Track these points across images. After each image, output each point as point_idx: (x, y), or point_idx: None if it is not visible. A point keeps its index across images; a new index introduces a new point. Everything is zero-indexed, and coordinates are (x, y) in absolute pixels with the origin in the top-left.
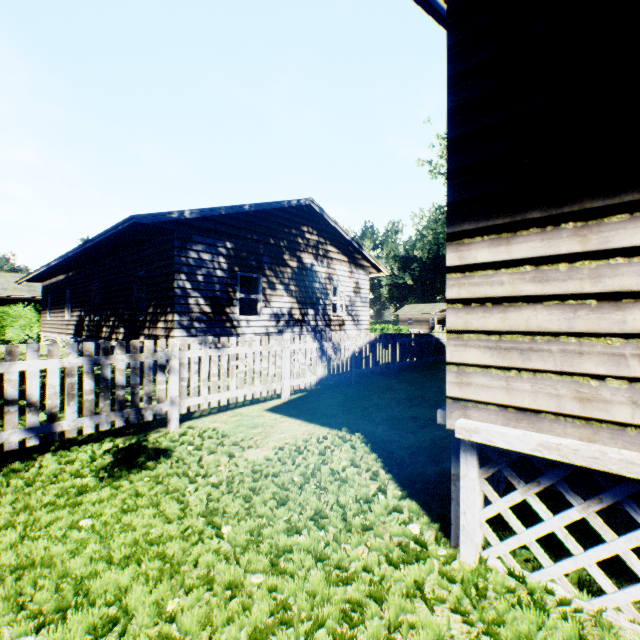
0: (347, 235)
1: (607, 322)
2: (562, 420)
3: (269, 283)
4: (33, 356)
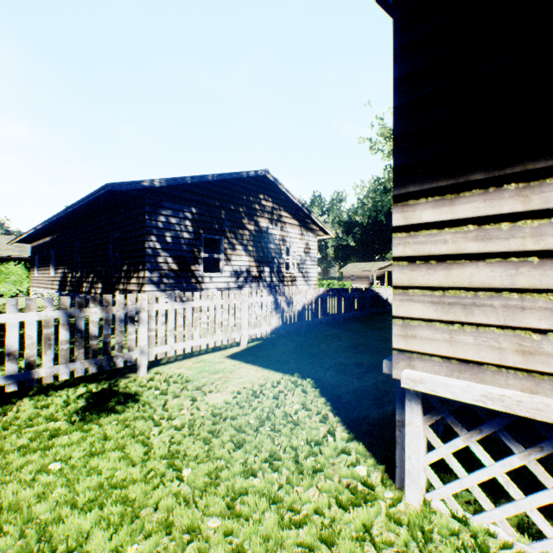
0: (298, 202)
1: (549, 278)
2: (504, 372)
3: (230, 244)
4: (12, 309)
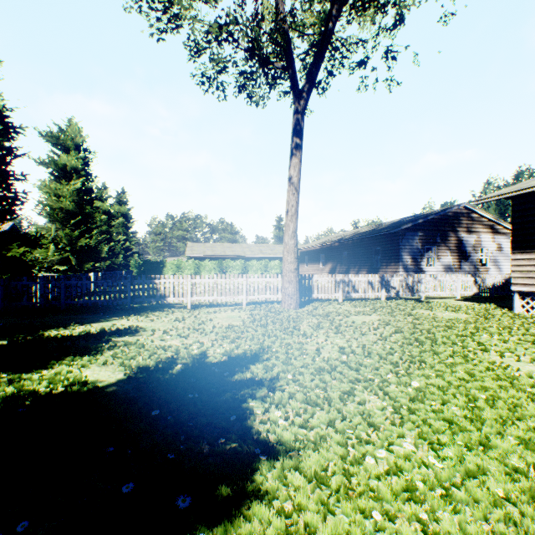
0: (490, 217)
1: None
2: (531, 285)
3: (439, 250)
4: (394, 276)
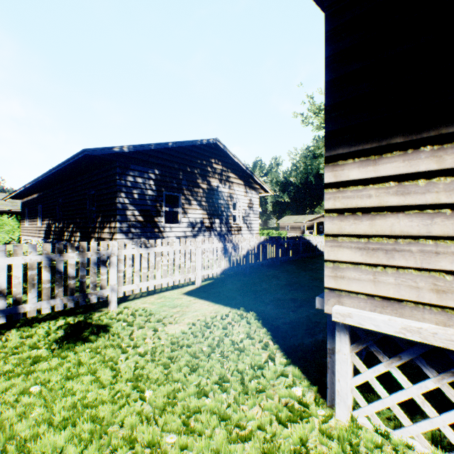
0: (243, 165)
1: None
2: (421, 308)
3: (186, 200)
4: (1, 254)
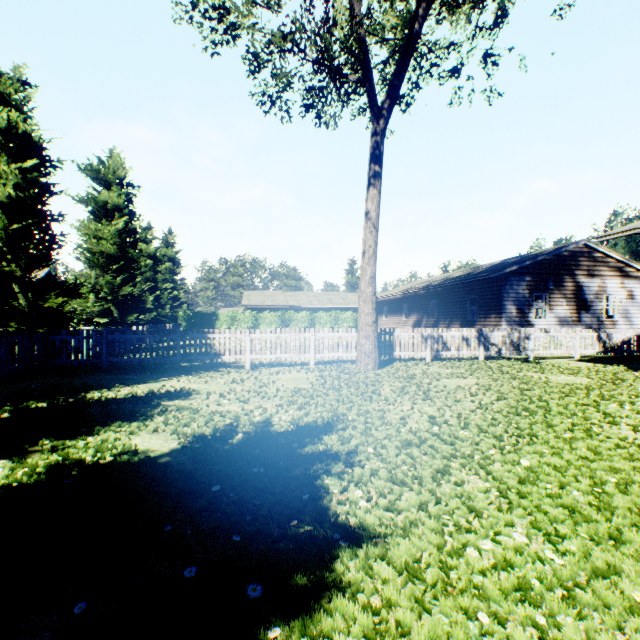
0: (618, 257)
1: None
2: None
3: (552, 298)
4: (495, 331)
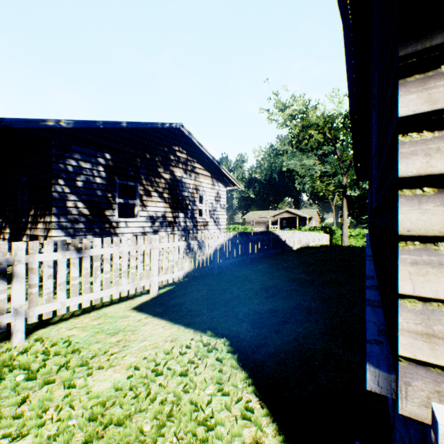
0: (210, 155)
1: None
2: None
3: (145, 191)
4: None
